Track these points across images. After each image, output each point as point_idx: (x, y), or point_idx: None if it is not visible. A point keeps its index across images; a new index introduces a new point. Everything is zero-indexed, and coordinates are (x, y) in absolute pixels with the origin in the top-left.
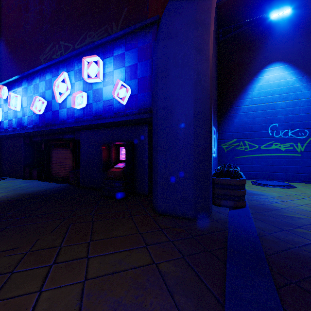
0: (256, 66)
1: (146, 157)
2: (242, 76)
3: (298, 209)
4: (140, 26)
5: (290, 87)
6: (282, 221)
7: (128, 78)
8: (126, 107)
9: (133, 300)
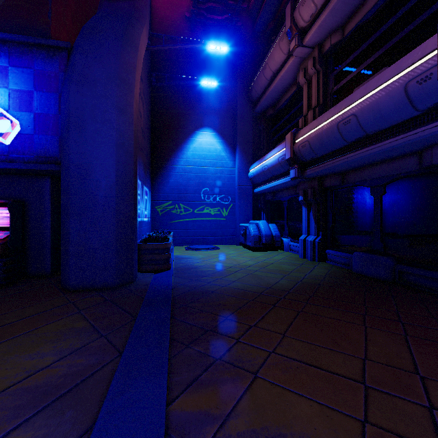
0: (191, 126)
1: (46, 222)
2: (177, 132)
3: (211, 265)
4: (38, 42)
5: (218, 155)
6: (195, 275)
7: (15, 108)
8: (11, 149)
9: (52, 349)
